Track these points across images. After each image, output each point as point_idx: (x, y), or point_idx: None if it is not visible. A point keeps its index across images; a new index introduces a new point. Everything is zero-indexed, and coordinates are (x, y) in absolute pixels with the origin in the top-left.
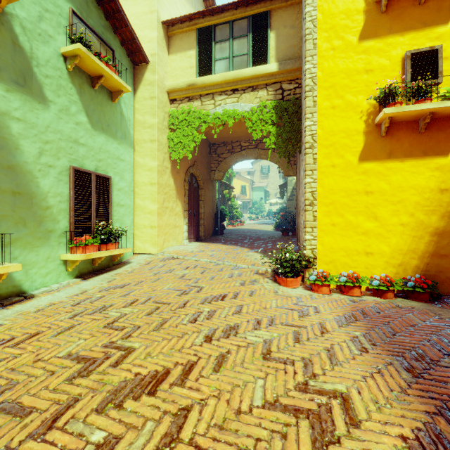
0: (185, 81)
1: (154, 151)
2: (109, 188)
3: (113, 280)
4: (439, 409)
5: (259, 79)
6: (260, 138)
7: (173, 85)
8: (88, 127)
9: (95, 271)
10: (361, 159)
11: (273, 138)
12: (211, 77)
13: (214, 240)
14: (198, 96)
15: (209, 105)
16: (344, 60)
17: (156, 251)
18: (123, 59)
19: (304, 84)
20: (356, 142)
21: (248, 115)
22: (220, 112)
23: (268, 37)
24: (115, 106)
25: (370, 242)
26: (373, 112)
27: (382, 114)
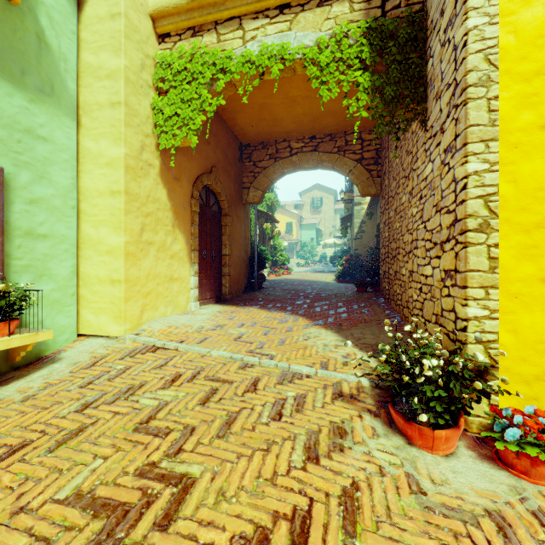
0: None
1: (117, 125)
2: None
3: None
4: None
5: None
6: (322, 135)
7: (161, 1)
8: None
9: None
10: None
11: (365, 97)
12: None
13: (246, 301)
14: (212, 25)
15: (232, 40)
16: None
17: (122, 331)
18: None
19: None
20: None
21: (311, 54)
22: (254, 50)
23: None
24: (20, 15)
25: None
26: None
27: None
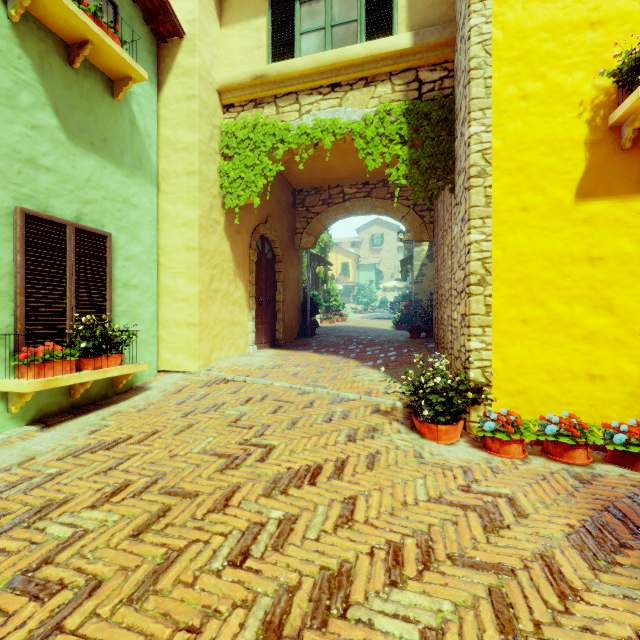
0: (248, 70)
1: (193, 191)
2: (106, 253)
3: (101, 428)
4: None
5: (377, 64)
6: (375, 181)
7: (227, 78)
8: (61, 138)
9: (77, 407)
10: (581, 194)
11: (404, 168)
12: (294, 62)
13: (300, 346)
14: (271, 98)
15: (290, 112)
16: (547, 6)
17: (196, 367)
18: (136, 26)
19: (468, 56)
20: (570, 162)
21: (359, 128)
22: (309, 123)
23: None
24: (120, 107)
25: (598, 356)
26: (605, 102)
27: (631, 101)
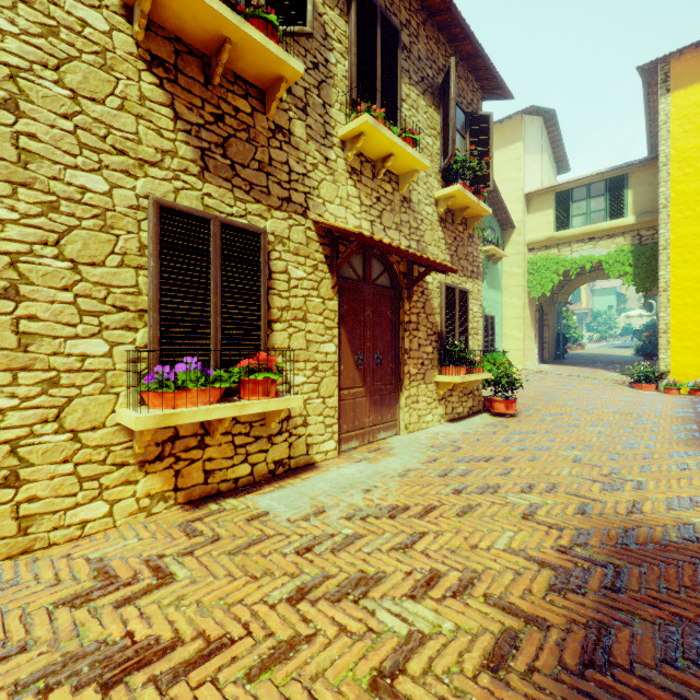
0: (543, 235)
1: (519, 293)
2: (493, 323)
3: None
4: (697, 408)
5: (615, 230)
6: None
7: (532, 239)
8: (486, 287)
9: None
10: None
11: (630, 277)
12: (569, 231)
13: (559, 363)
14: (555, 245)
15: (565, 251)
16: (695, 226)
17: (521, 367)
18: (497, 231)
19: (658, 244)
20: None
21: (605, 259)
22: (577, 257)
23: (625, 195)
24: (495, 267)
25: None
26: None
27: None
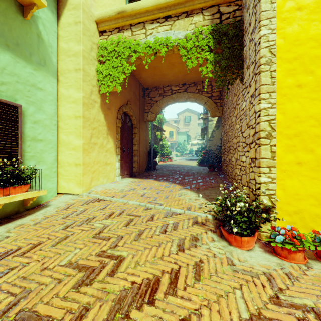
0: (114, 8)
1: (79, 81)
2: (17, 118)
3: (2, 239)
4: None
5: (194, 2)
6: (189, 83)
7: (101, 13)
8: None
9: None
10: None
11: (211, 66)
12: (142, 2)
13: (147, 176)
14: (128, 26)
15: (139, 34)
16: None
17: (81, 191)
18: None
19: None
20: None
21: (182, 42)
22: (151, 40)
23: None
24: (29, 24)
25: None
26: None
27: None
